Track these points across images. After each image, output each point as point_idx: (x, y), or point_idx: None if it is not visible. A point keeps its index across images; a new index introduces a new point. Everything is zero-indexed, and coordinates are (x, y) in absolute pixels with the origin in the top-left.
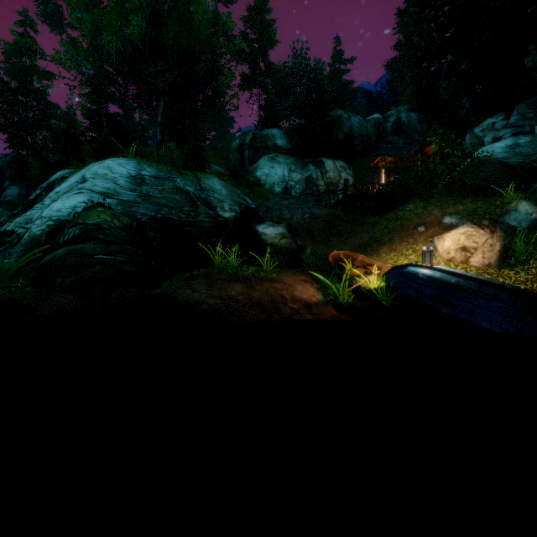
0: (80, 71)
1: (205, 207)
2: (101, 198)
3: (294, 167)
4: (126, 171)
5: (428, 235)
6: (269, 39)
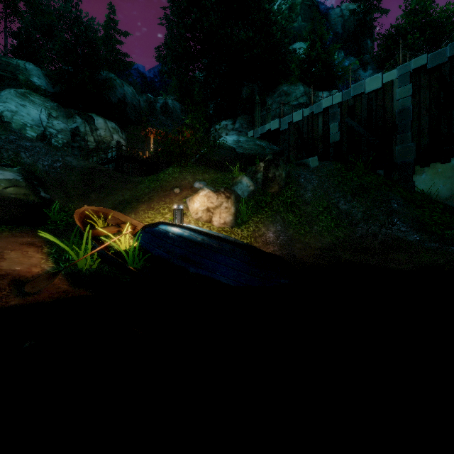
0: None
1: None
2: None
3: (56, 113)
4: None
5: (182, 196)
6: None
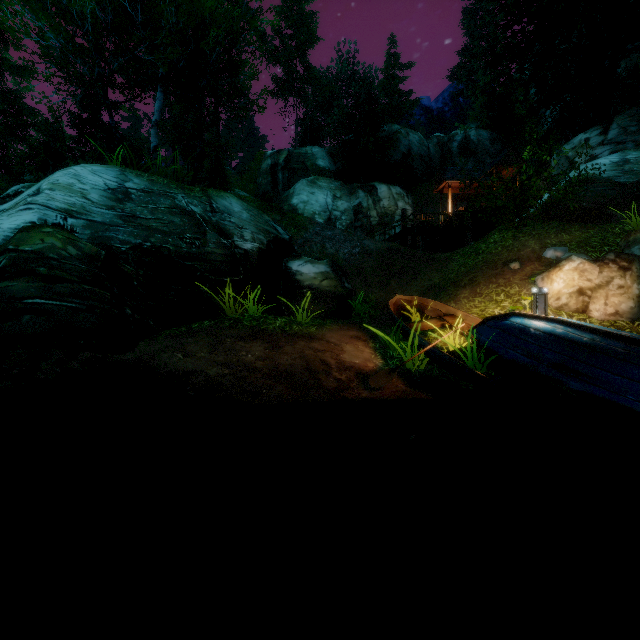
0: (40, 43)
1: (216, 234)
2: (59, 217)
3: (340, 193)
4: (102, 182)
5: (525, 274)
6: (309, 34)
